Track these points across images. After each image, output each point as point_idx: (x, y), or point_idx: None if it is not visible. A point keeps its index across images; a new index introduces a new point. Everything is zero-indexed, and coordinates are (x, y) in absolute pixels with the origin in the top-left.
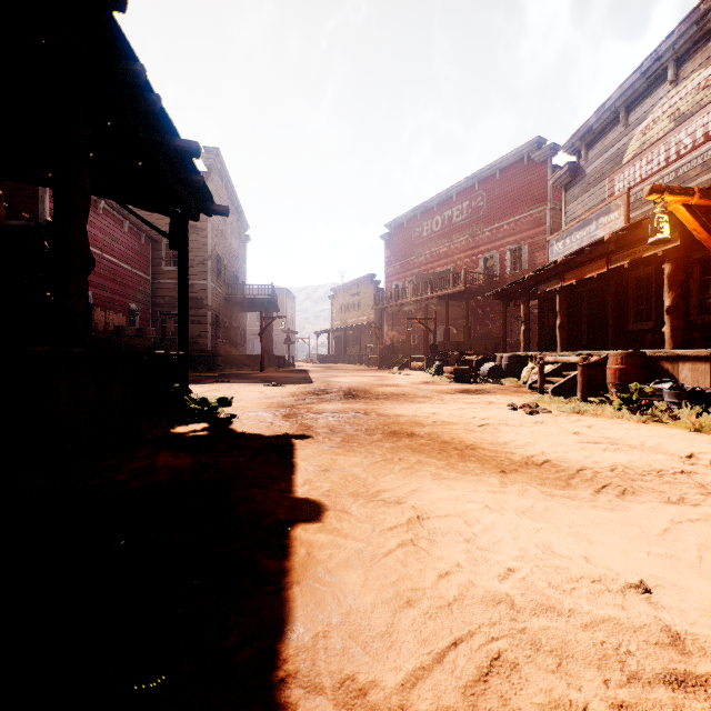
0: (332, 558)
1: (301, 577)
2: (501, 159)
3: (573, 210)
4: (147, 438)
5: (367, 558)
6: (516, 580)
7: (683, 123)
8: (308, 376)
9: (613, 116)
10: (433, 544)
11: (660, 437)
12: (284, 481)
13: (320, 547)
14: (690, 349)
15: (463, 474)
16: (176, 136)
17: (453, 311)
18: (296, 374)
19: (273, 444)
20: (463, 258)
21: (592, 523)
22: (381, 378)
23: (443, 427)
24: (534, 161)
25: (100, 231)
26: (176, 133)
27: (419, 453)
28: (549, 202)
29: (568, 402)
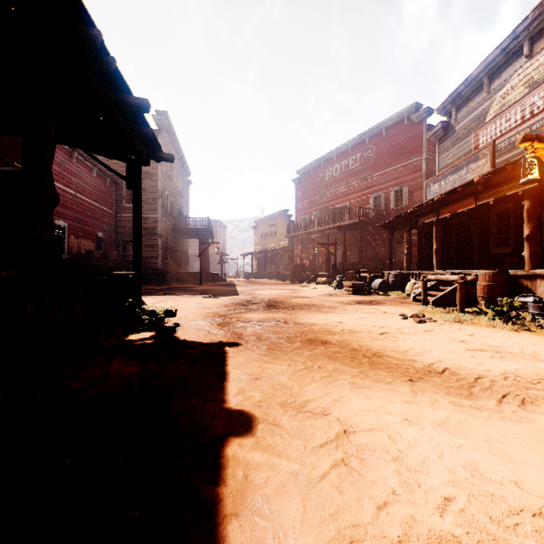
0: (269, 482)
1: (239, 506)
2: (387, 120)
3: (445, 159)
4: (104, 346)
5: (302, 482)
6: (455, 513)
7: (536, 89)
8: (236, 289)
9: (478, 84)
10: (364, 464)
11: (533, 344)
12: (220, 390)
13: (256, 468)
14: (543, 269)
15: (376, 383)
16: (129, 94)
17: (349, 238)
18: (227, 288)
19: (210, 352)
20: (357, 197)
21: (507, 438)
22: (294, 291)
23: (351, 335)
24: (413, 121)
25: (74, 176)
26: (129, 92)
27: (334, 361)
28: (424, 153)
29: (447, 312)
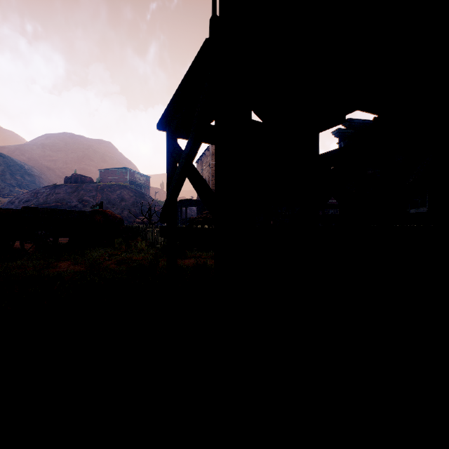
0: None
1: None
2: None
3: None
4: None
5: None
6: None
7: None
8: None
9: None
10: None
11: None
12: None
13: None
14: None
15: None
16: None
17: None
18: None
19: None
20: None
21: None
22: None
23: None
24: None
25: None
26: None
27: None
28: None
29: None
